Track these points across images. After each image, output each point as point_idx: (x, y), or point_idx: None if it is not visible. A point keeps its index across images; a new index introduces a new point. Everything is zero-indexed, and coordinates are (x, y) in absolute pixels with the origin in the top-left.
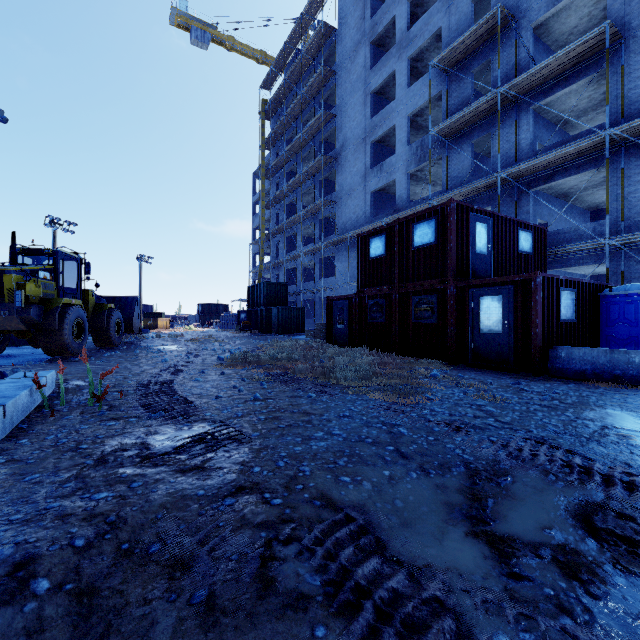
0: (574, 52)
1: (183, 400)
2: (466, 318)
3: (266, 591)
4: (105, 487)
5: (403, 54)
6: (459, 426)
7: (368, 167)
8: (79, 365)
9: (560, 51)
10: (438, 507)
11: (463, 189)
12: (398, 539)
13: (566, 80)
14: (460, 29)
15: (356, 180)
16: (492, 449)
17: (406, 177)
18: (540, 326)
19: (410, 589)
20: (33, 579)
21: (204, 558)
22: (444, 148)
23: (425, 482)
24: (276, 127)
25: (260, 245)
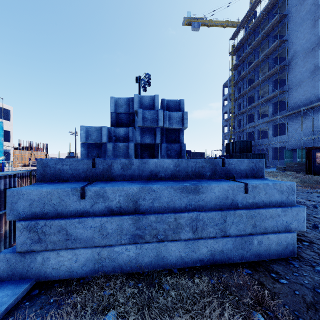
0: None
1: (311, 200)
2: None
3: None
4: None
5: None
6: None
7: (317, 65)
8: None
9: None
10: None
11: None
12: None
13: None
14: None
15: (305, 75)
16: None
17: None
18: None
19: None
20: None
21: None
22: None
23: None
24: (241, 58)
25: (228, 121)
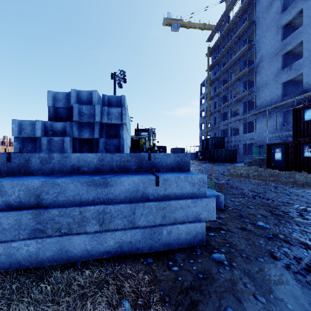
0: None
1: (254, 192)
2: None
3: None
4: (303, 225)
5: None
6: None
7: (280, 69)
8: None
9: None
10: None
11: None
12: None
13: None
14: None
15: (270, 78)
16: None
17: None
18: None
19: None
20: None
21: None
22: None
23: None
24: (216, 59)
25: (204, 119)
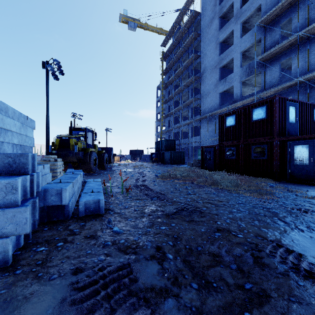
0: None
1: (159, 193)
2: (285, 157)
3: (264, 267)
4: (162, 225)
5: (238, 21)
6: (305, 210)
7: (218, 80)
8: (99, 177)
9: None
10: None
11: (275, 88)
12: (306, 256)
13: None
14: (272, 3)
15: (211, 87)
16: None
17: (240, 84)
18: None
19: None
20: (166, 254)
21: (225, 254)
22: (262, 67)
23: (303, 234)
24: (169, 64)
25: (160, 121)
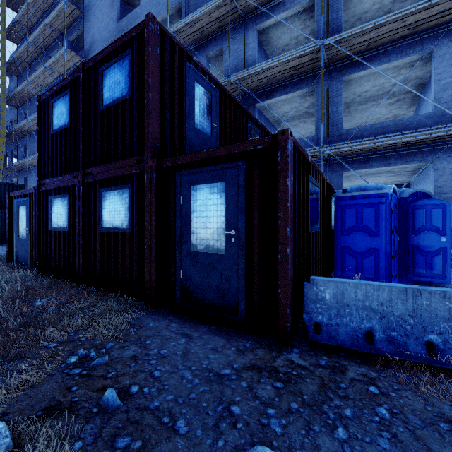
0: None
1: None
2: (172, 224)
3: None
4: None
5: None
6: None
7: None
8: None
9: None
10: None
11: None
12: None
13: (284, 5)
14: None
15: None
16: None
17: None
18: (292, 241)
19: None
20: None
21: None
22: None
23: None
24: (19, 15)
25: (7, 145)
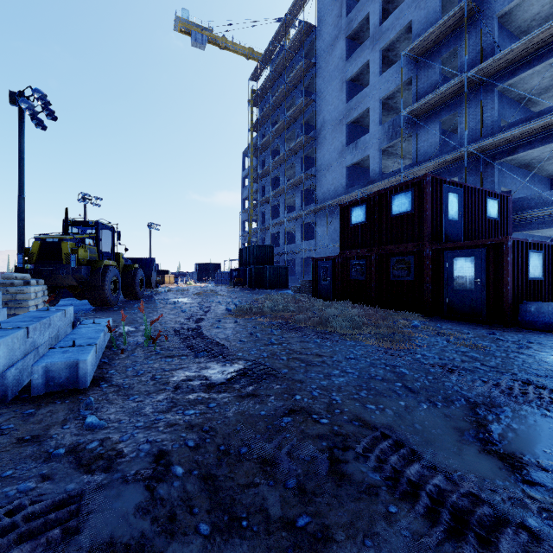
0: (538, 38)
1: (216, 343)
2: (441, 276)
3: (341, 481)
4: (190, 406)
5: (376, 46)
6: (451, 368)
7: (344, 145)
8: (119, 314)
9: (524, 38)
10: (450, 431)
11: (432, 162)
12: (425, 452)
13: (529, 63)
14: (429, 21)
15: (333, 156)
16: (486, 387)
17: (379, 153)
18: (511, 284)
19: (449, 486)
20: (171, 466)
21: (285, 458)
22: (414, 126)
23: (435, 411)
24: (263, 113)
25: (249, 213)
